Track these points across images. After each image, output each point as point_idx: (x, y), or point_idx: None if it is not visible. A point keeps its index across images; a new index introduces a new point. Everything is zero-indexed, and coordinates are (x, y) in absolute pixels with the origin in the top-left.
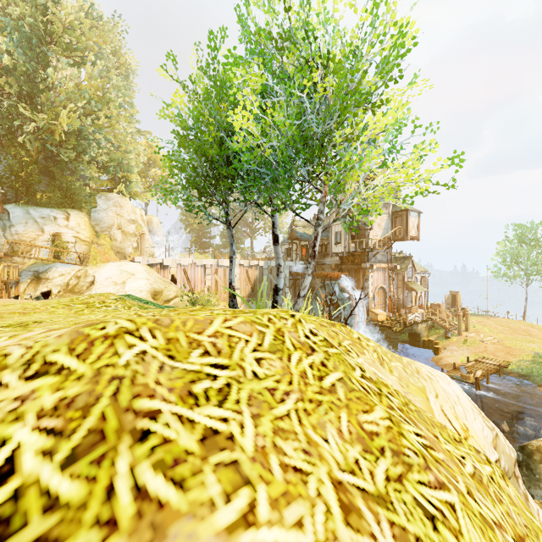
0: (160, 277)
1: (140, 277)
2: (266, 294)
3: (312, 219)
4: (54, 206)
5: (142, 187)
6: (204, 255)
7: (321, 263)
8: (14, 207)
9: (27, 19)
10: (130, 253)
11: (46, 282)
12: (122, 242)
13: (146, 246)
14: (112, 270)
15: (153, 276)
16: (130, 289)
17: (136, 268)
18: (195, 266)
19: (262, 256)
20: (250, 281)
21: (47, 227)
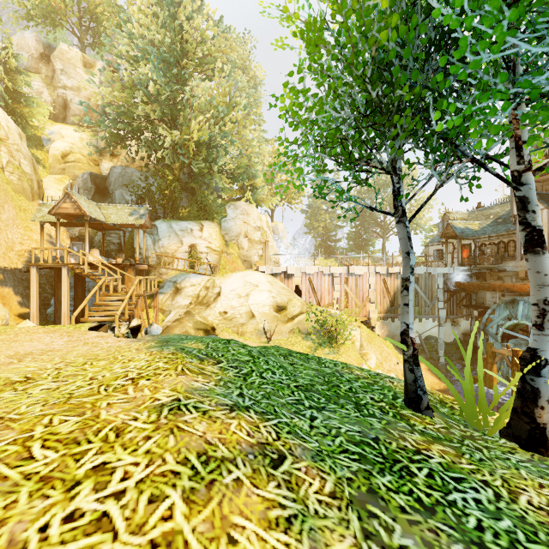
0: (284, 287)
1: (263, 288)
2: None
3: (475, 209)
4: (192, 219)
5: (269, 194)
6: (329, 260)
7: (498, 270)
8: (161, 222)
9: (166, 41)
10: (256, 261)
11: (181, 292)
12: (248, 250)
13: (271, 253)
14: (236, 281)
15: (277, 287)
16: (253, 302)
17: (260, 279)
18: (321, 275)
19: (396, 259)
20: (388, 293)
21: (185, 239)
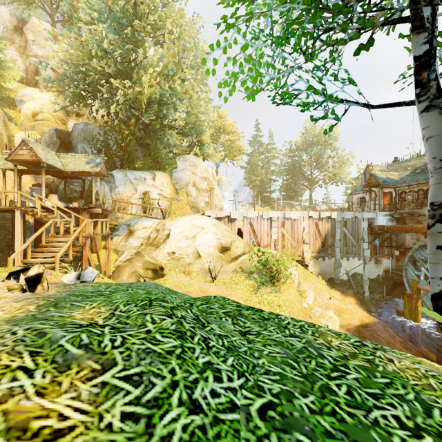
0: (227, 230)
1: (208, 231)
2: (339, 250)
3: (393, 162)
4: (146, 169)
5: (214, 152)
6: (265, 208)
7: (418, 214)
8: (117, 171)
9: (119, 3)
10: (203, 207)
11: (133, 234)
12: (196, 198)
13: (216, 200)
14: (184, 224)
15: (221, 229)
16: (199, 243)
17: (206, 222)
18: (261, 219)
19: (321, 207)
20: (320, 235)
21: (139, 187)
